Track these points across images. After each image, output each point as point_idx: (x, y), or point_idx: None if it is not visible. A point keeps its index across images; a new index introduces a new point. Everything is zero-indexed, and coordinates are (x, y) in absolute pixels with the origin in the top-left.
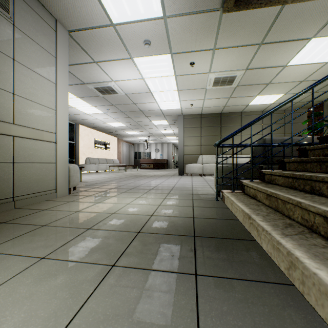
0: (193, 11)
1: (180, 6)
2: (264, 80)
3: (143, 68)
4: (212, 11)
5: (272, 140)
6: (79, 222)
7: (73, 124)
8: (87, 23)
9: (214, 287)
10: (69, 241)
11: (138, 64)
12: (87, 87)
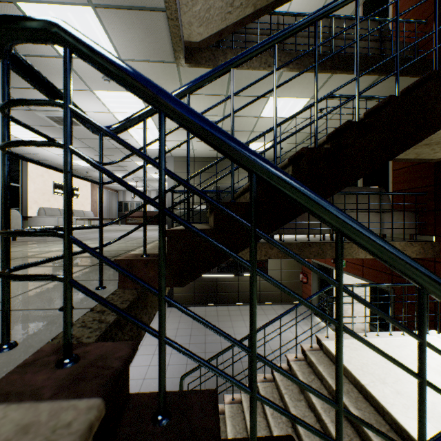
0: (150, 59)
1: (134, 54)
2: (246, 128)
3: (109, 102)
4: (168, 62)
5: (225, 187)
6: (13, 255)
7: (18, 160)
8: (30, 51)
9: (98, 267)
10: (0, 262)
11: (102, 98)
12: (36, 114)
